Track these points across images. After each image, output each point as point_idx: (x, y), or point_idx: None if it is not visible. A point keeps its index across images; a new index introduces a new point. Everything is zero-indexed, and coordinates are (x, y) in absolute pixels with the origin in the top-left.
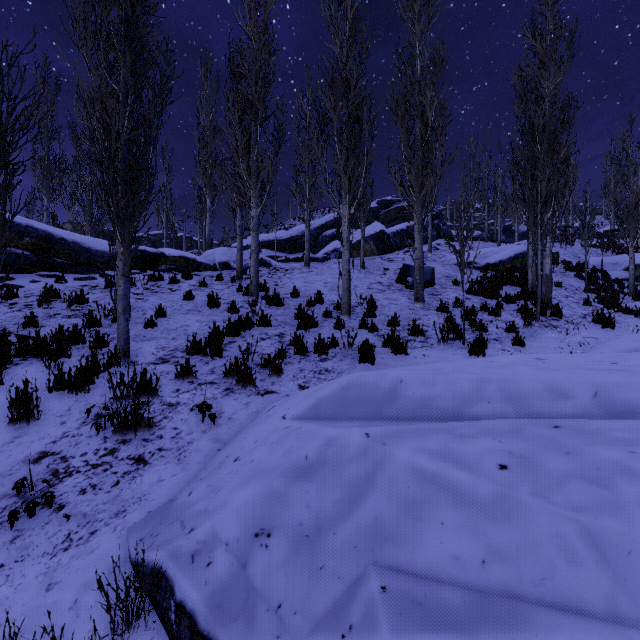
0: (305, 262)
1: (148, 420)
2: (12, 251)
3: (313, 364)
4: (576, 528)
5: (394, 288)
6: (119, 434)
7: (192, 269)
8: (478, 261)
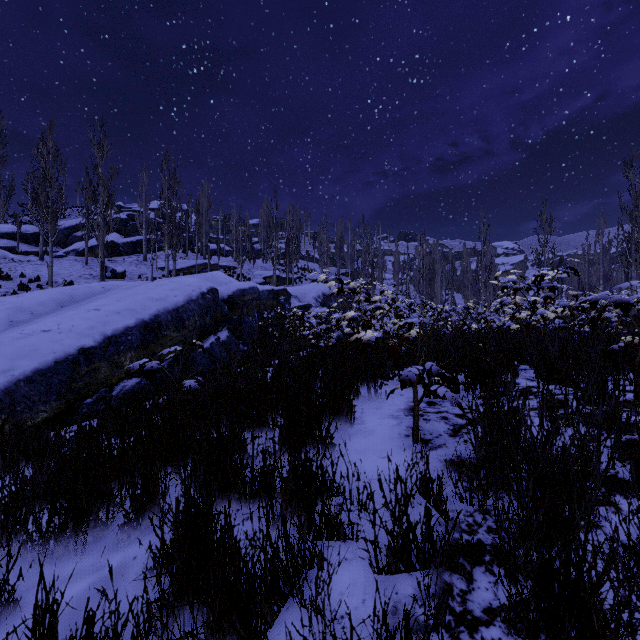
0: (40, 258)
1: None
2: None
3: None
4: None
5: (97, 278)
6: None
7: None
8: (170, 267)
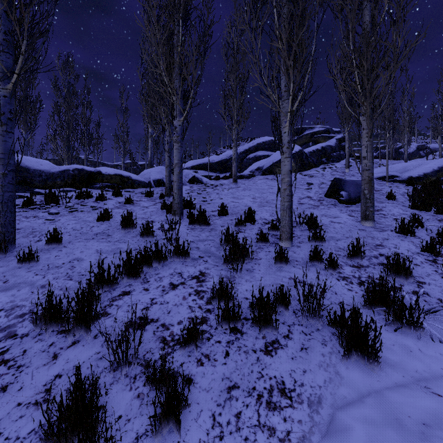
0: (233, 178)
1: None
2: None
3: (252, 363)
4: None
5: (327, 203)
6: None
7: (127, 186)
8: (400, 175)
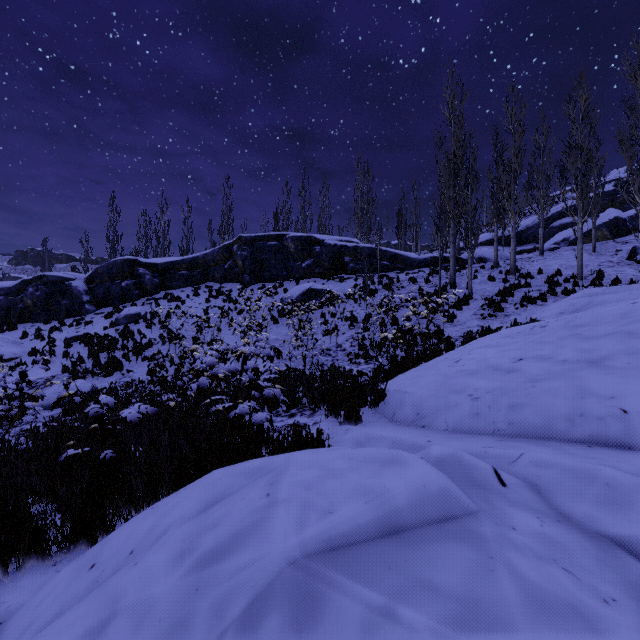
0: (539, 252)
1: (503, 308)
2: (383, 263)
3: (562, 298)
4: (639, 294)
5: (623, 264)
6: (494, 311)
7: (461, 264)
8: None
